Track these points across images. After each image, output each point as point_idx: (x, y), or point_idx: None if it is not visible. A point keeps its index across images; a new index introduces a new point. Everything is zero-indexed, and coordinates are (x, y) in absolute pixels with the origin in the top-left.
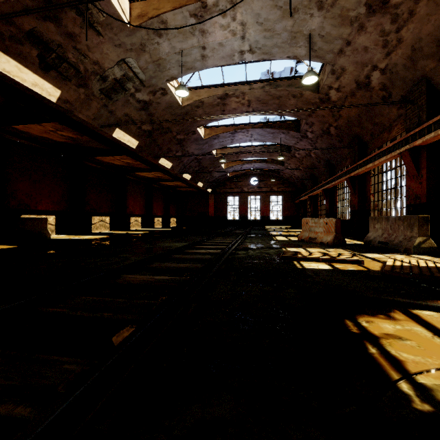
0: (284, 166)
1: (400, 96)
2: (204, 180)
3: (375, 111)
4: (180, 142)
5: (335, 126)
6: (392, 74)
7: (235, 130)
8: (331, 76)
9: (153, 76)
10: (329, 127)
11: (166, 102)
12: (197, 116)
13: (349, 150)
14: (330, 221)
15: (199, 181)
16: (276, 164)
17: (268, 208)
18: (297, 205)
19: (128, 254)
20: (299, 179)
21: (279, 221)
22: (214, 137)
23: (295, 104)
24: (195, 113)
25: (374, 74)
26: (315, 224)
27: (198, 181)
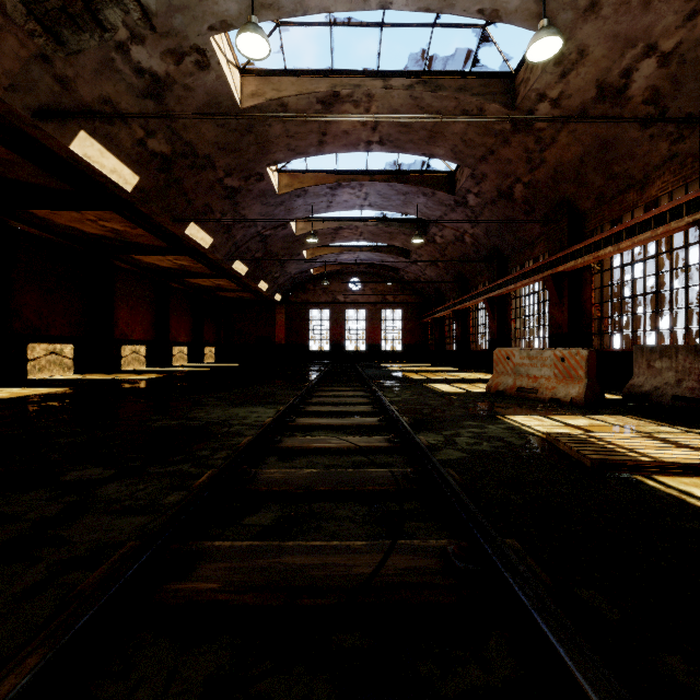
0: (411, 258)
1: (685, 115)
2: (270, 278)
3: (618, 149)
4: (231, 195)
5: (526, 182)
6: (682, 66)
7: (338, 183)
8: (551, 70)
9: (177, 6)
10: (514, 184)
11: (205, 88)
12: (271, 139)
13: (544, 228)
14: (573, 354)
15: (262, 280)
16: (397, 256)
17: (379, 331)
18: (425, 326)
19: (100, 468)
20: (432, 283)
21: (396, 352)
22: (298, 192)
23: (462, 132)
24: (267, 132)
25: (643, 66)
26: (530, 360)
27: (260, 279)
